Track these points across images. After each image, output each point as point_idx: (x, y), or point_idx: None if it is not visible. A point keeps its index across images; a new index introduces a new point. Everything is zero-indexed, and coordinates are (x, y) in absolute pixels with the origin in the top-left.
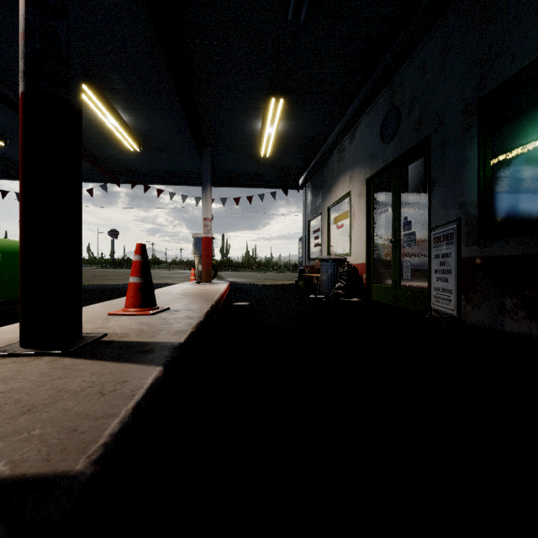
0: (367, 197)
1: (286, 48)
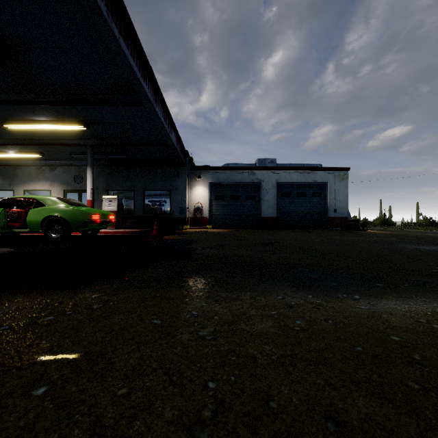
0: (64, 195)
1: (59, 152)
